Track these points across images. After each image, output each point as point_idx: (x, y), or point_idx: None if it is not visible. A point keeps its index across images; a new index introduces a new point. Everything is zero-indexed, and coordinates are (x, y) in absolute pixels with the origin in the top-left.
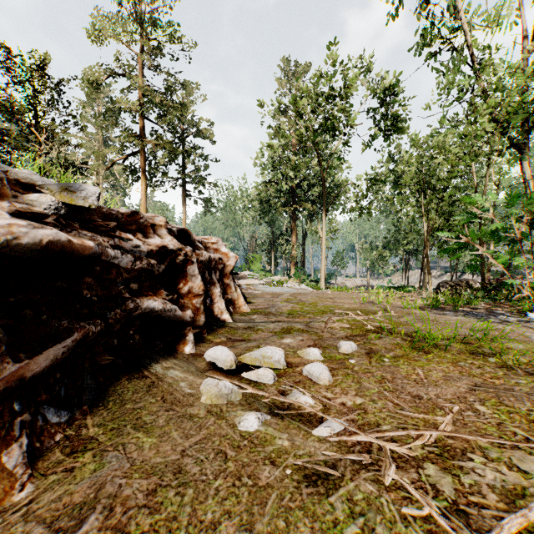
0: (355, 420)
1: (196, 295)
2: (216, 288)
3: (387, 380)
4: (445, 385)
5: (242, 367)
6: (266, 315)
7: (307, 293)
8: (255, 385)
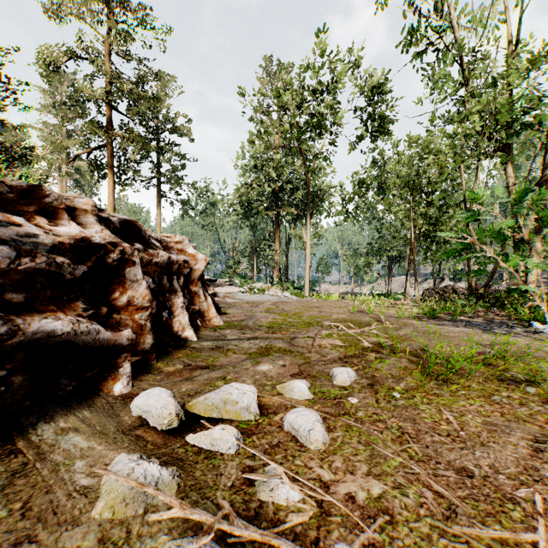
0: (379, 546)
1: (140, 308)
2: (178, 297)
3: (409, 435)
4: (496, 443)
5: (193, 417)
6: (241, 330)
7: (290, 301)
8: (207, 456)
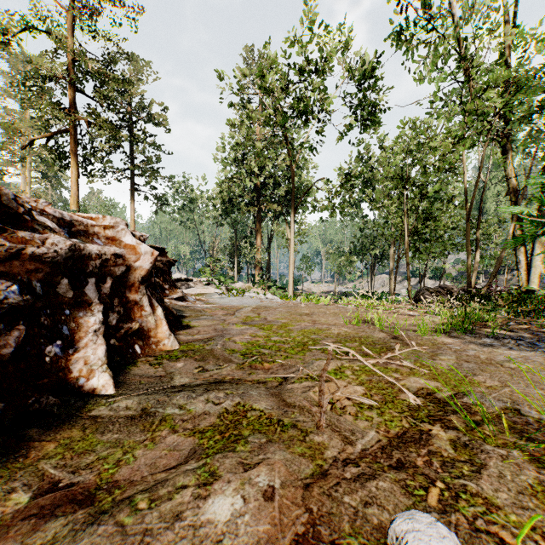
0: None
1: None
2: (91, 314)
3: None
4: None
5: None
6: (201, 361)
7: (274, 306)
8: None
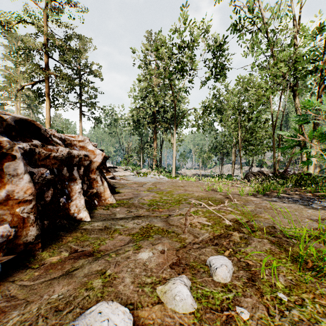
0: None
1: (22, 201)
2: (77, 184)
3: None
4: None
5: None
6: (128, 208)
7: (164, 182)
8: None
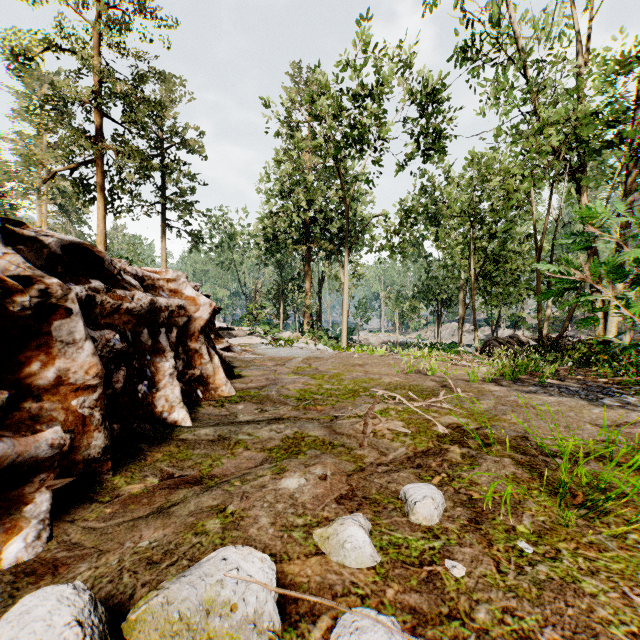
0: None
1: (81, 388)
2: (166, 359)
3: None
4: None
5: None
6: (260, 404)
7: (326, 357)
8: None
